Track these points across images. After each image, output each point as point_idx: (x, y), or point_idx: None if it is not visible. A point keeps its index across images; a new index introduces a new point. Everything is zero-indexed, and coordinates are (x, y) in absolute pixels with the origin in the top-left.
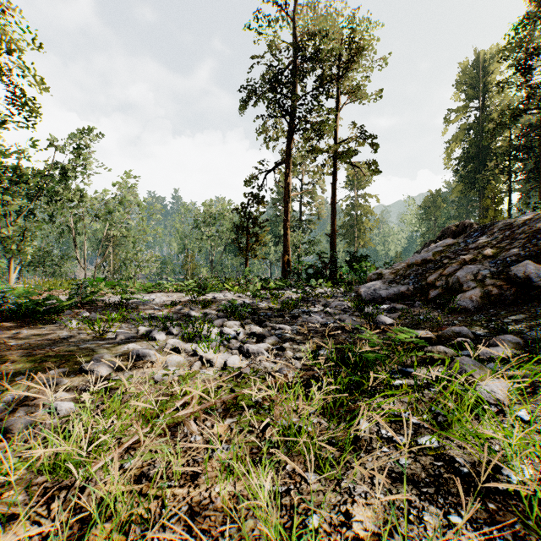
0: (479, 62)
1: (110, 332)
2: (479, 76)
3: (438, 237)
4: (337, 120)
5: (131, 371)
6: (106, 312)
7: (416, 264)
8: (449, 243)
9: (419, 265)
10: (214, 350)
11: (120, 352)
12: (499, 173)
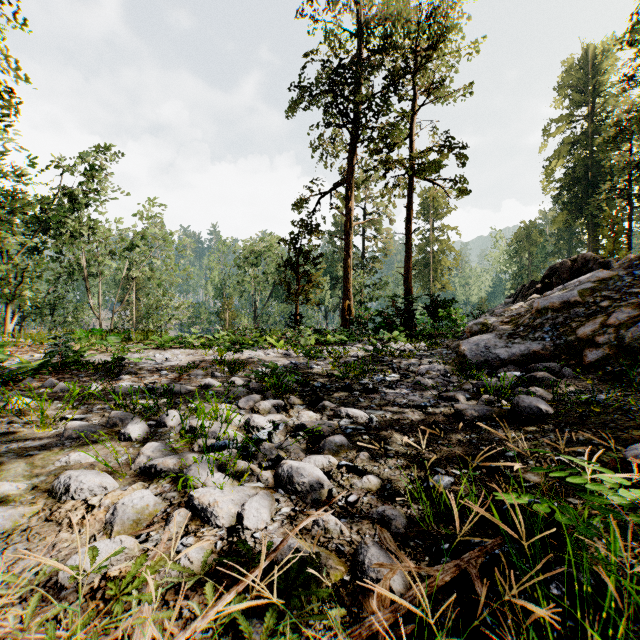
0: (588, 60)
1: (64, 420)
2: (588, 77)
3: (544, 276)
4: (413, 125)
5: (27, 539)
6: (88, 380)
7: (552, 308)
8: (602, 277)
9: (557, 311)
10: (225, 470)
11: (48, 471)
12: (615, 197)
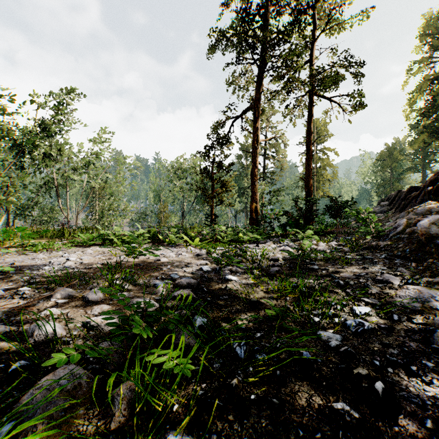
0: None
1: None
2: None
3: (430, 180)
4: (313, 51)
5: None
6: None
7: None
8: None
9: None
10: None
11: None
12: None
